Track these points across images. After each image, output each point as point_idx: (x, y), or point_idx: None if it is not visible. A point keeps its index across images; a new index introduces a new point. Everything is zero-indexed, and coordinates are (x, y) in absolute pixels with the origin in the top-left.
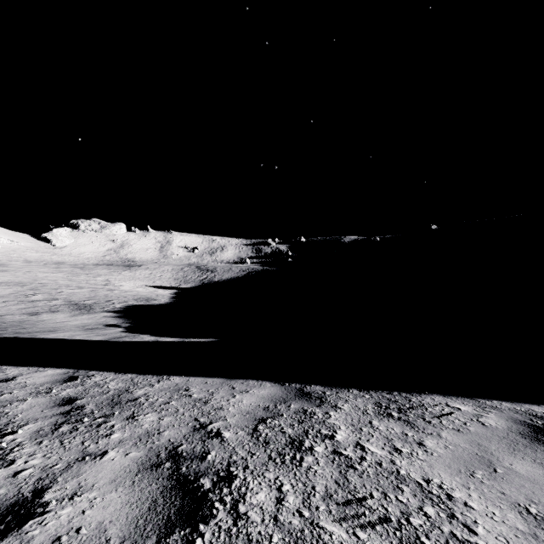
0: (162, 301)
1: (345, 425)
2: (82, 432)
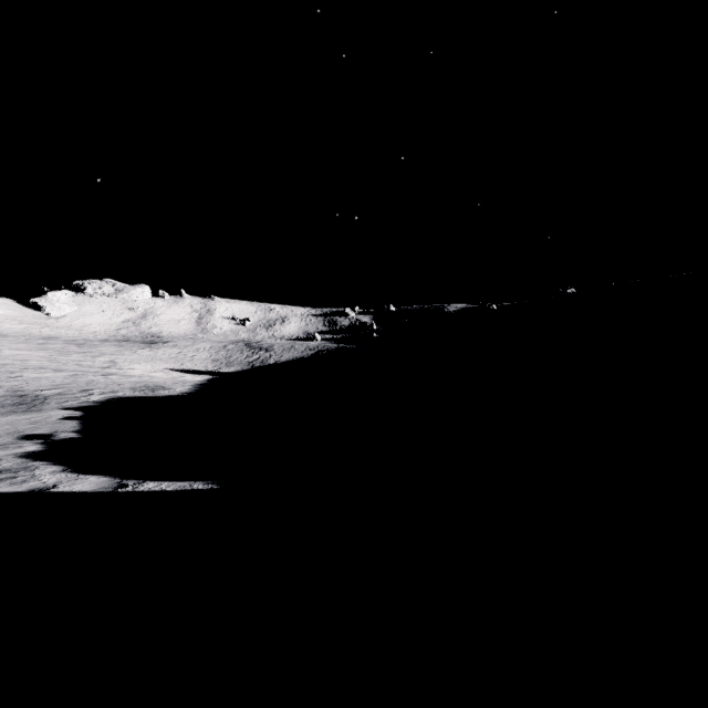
0: (177, 390)
1: None
2: None
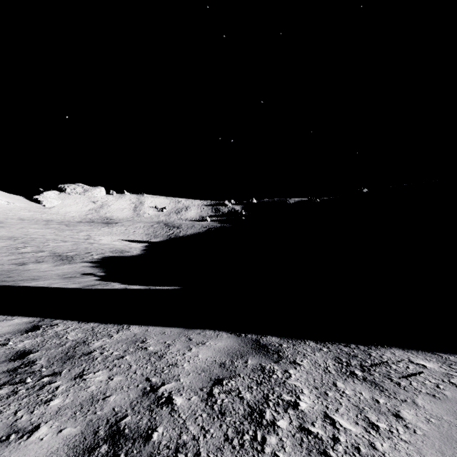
0: (134, 253)
1: (308, 388)
2: (20, 396)
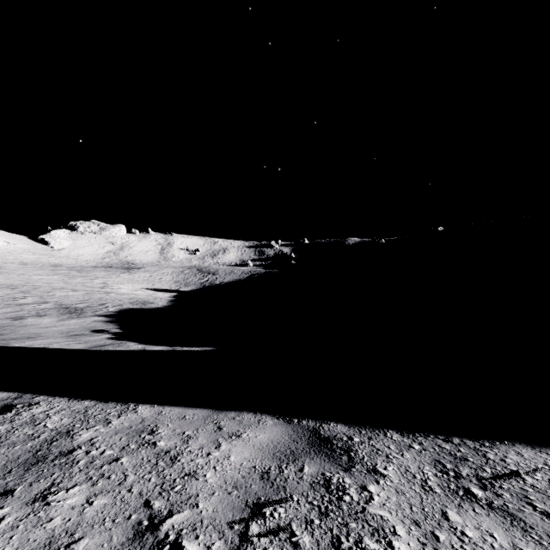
0: (160, 304)
1: (403, 523)
2: None
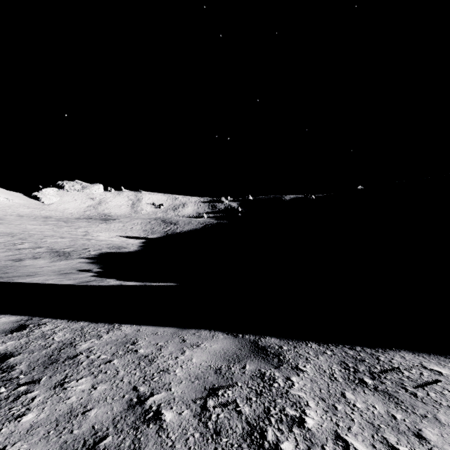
0: (131, 249)
1: (313, 399)
2: None
